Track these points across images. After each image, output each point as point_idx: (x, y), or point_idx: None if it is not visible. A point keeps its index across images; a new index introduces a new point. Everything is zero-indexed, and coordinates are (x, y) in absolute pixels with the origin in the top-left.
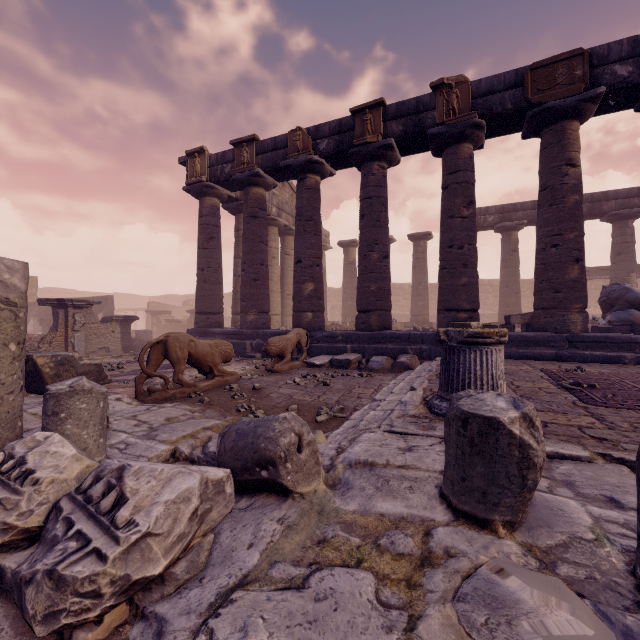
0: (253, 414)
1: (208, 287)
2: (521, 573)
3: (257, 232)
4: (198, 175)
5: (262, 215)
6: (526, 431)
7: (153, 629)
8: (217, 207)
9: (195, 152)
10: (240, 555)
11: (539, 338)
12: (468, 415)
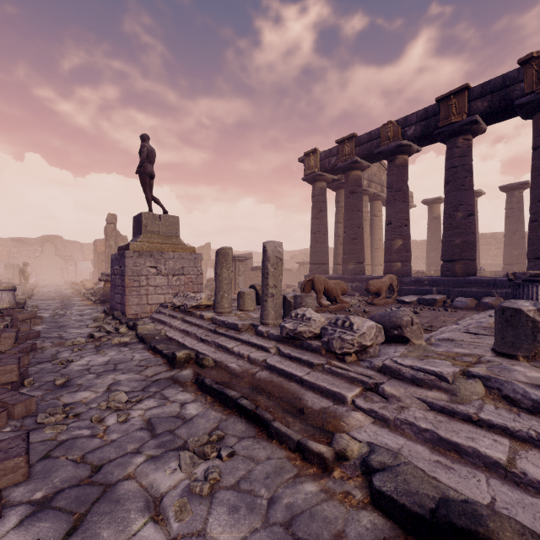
0: None
1: (318, 245)
2: (523, 366)
3: (355, 204)
4: (312, 168)
5: (359, 191)
6: (538, 316)
7: (367, 362)
8: (324, 188)
9: (310, 153)
10: (391, 354)
11: None
12: (504, 308)
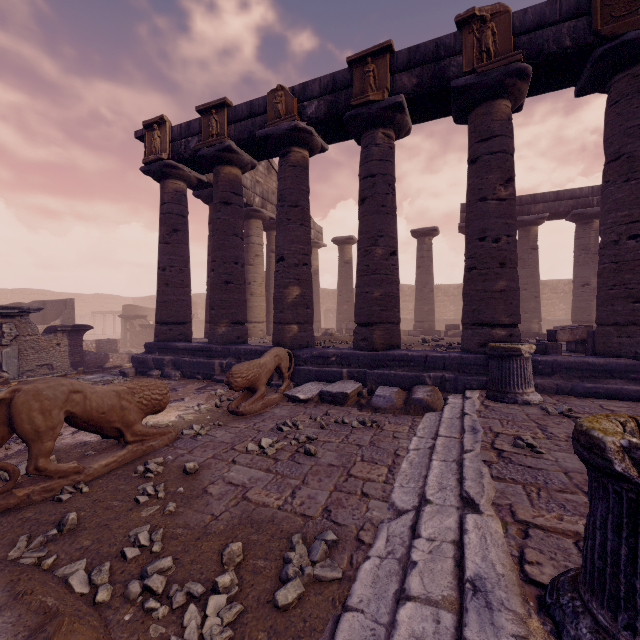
0: (141, 580)
1: (171, 291)
2: None
3: (230, 222)
4: (158, 152)
5: (236, 201)
6: None
7: None
8: (183, 192)
9: (154, 123)
10: None
11: (613, 367)
12: None
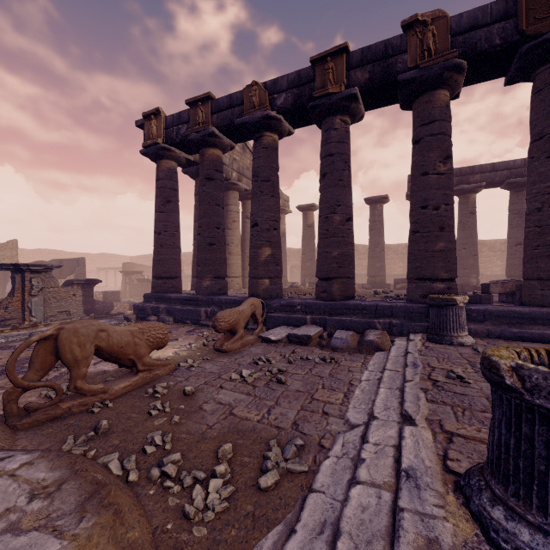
0: (160, 467)
1: (165, 251)
2: None
3: (213, 194)
4: (154, 137)
5: (218, 177)
6: None
7: None
8: (174, 170)
9: (151, 114)
10: None
11: (536, 315)
12: None
